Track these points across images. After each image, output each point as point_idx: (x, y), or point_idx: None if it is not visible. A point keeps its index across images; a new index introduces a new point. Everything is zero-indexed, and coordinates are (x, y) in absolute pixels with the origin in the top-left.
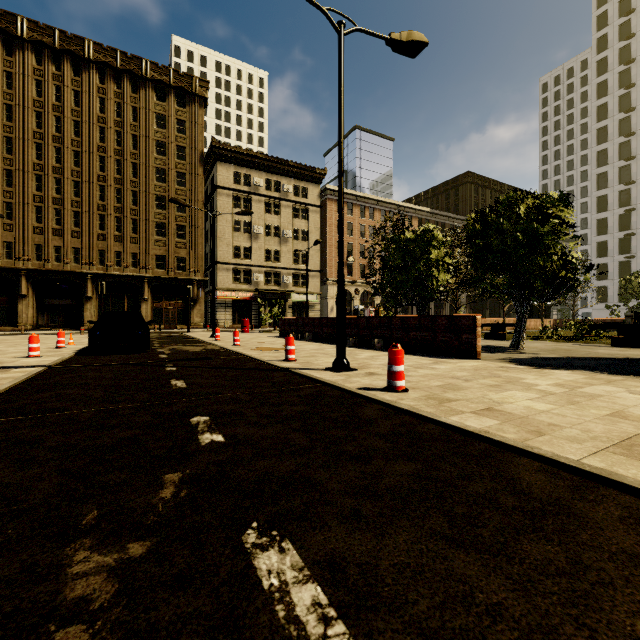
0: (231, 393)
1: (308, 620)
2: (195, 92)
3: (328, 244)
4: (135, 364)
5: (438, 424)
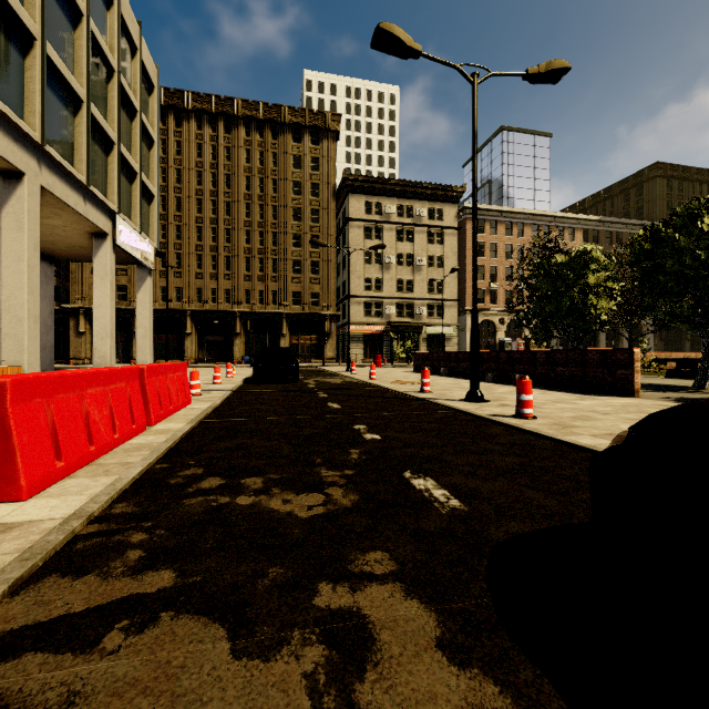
0: (378, 413)
1: (440, 497)
2: (328, 128)
3: (467, 269)
4: (293, 391)
5: (554, 441)
